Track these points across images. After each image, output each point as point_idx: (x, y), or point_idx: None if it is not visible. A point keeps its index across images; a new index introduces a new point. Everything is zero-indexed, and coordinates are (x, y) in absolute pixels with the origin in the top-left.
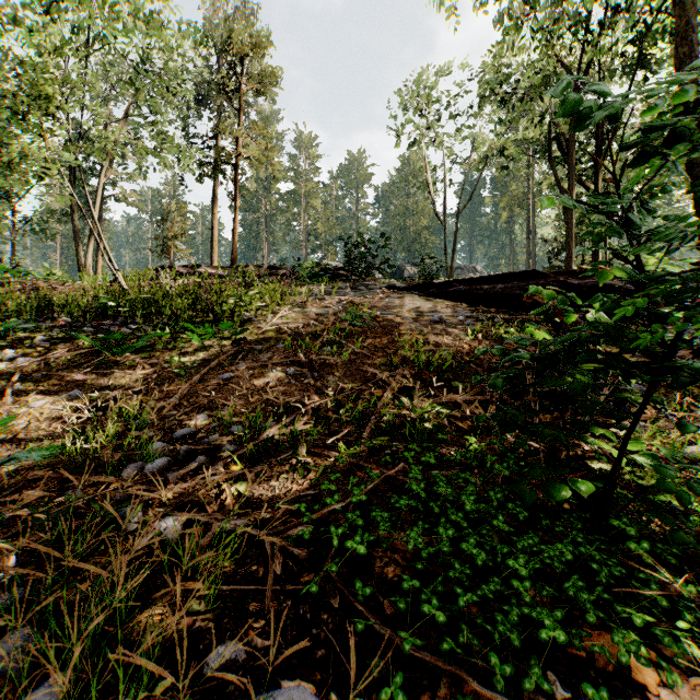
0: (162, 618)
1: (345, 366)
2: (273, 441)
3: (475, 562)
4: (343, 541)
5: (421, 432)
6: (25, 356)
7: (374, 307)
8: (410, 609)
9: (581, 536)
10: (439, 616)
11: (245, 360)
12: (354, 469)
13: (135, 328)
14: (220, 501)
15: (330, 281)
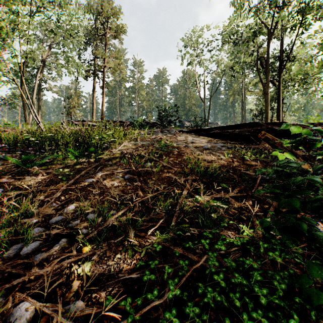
0: None
1: (158, 174)
2: (113, 225)
3: None
4: None
5: (207, 218)
6: None
7: (173, 141)
8: None
9: None
10: None
11: (102, 170)
12: (167, 250)
13: (44, 152)
14: (68, 282)
15: (150, 128)
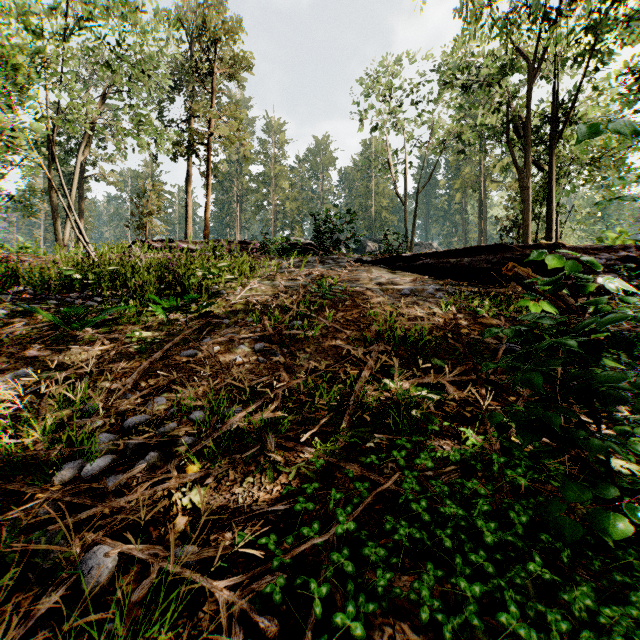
0: None
1: (316, 342)
2: (238, 431)
3: None
4: None
5: (405, 419)
6: None
7: (343, 280)
8: None
9: None
10: None
11: (211, 335)
12: (333, 470)
13: (100, 301)
14: (168, 518)
15: (299, 255)
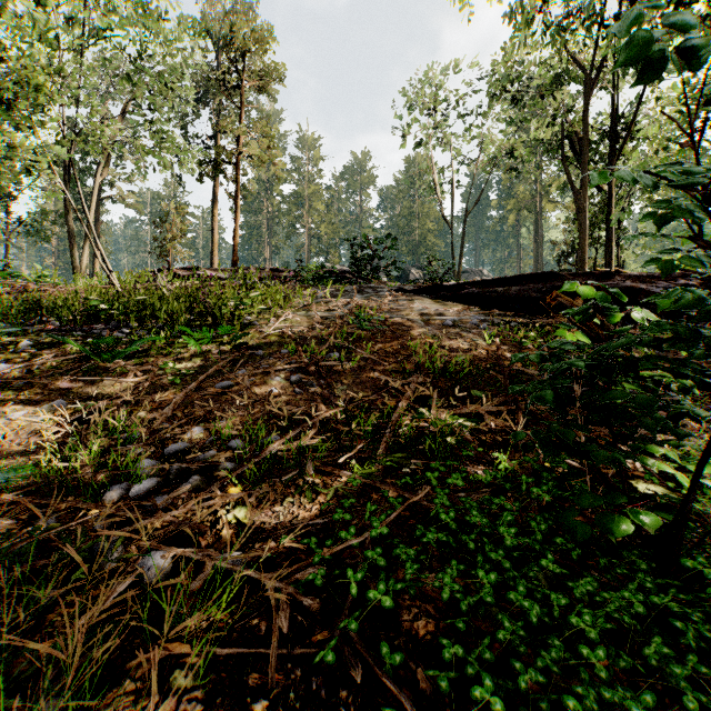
0: (137, 697)
1: (353, 373)
2: (277, 458)
3: (527, 618)
4: (362, 584)
5: (441, 447)
6: (7, 362)
7: (383, 311)
8: (450, 681)
9: (649, 580)
10: (494, 702)
11: (246, 366)
12: (369, 491)
13: (128, 332)
14: (215, 531)
15: (335, 284)
